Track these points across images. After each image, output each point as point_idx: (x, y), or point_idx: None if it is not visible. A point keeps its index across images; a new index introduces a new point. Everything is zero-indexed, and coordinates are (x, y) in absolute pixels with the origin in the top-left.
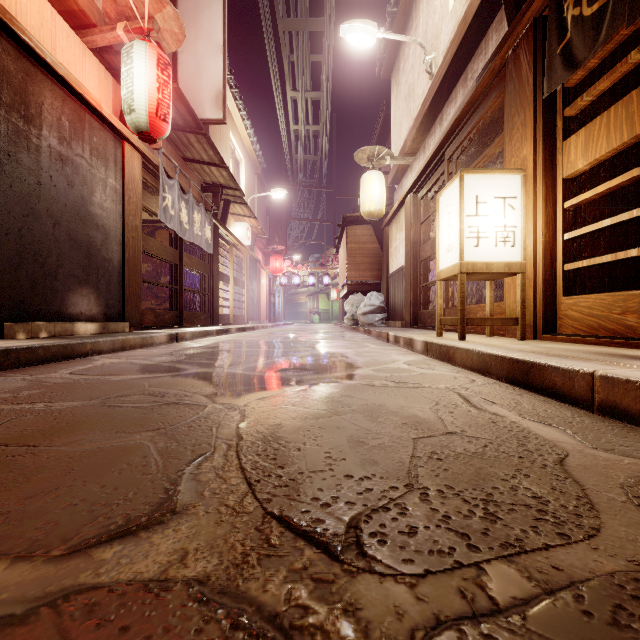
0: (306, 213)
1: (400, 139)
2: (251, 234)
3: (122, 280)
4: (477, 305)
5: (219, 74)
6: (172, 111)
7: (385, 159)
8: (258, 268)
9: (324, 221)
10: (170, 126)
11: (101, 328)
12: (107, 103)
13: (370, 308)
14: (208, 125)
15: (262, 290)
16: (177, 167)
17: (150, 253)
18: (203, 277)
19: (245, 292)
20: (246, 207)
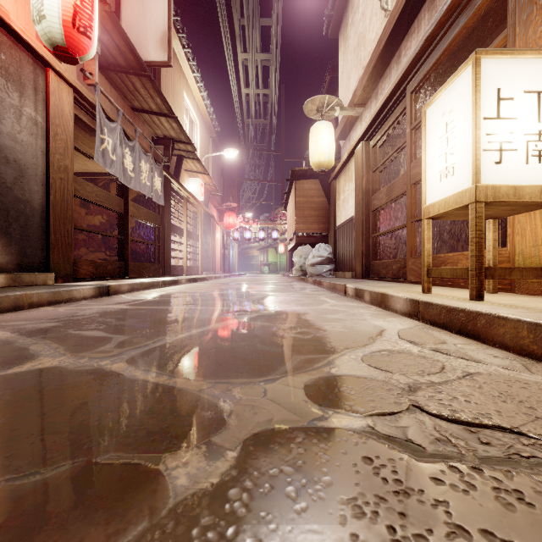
0: (257, 175)
1: (348, 92)
2: (205, 191)
3: (45, 226)
4: (458, 253)
5: (164, 14)
6: (111, 47)
7: (334, 110)
8: (212, 223)
9: (273, 181)
10: (95, 45)
11: (9, 280)
12: (28, 25)
13: (318, 259)
14: (160, 80)
15: (216, 244)
16: (119, 110)
17: (88, 199)
18: (154, 229)
19: (199, 245)
20: (199, 163)
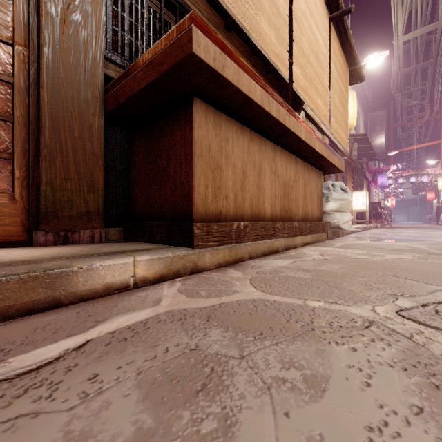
0: None
1: None
2: None
3: None
4: None
5: None
6: None
7: None
8: None
9: None
10: None
11: None
12: None
13: None
14: None
15: None
16: None
17: None
18: None
19: None
20: None
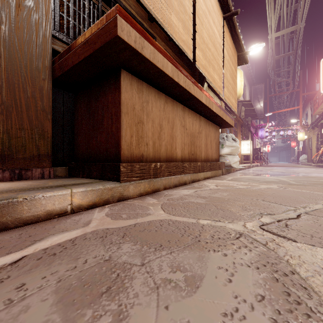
0: None
1: None
2: None
3: None
4: None
5: None
6: None
7: None
8: None
9: None
10: None
11: None
12: None
13: None
14: None
15: None
16: None
17: None
18: None
19: None
20: None
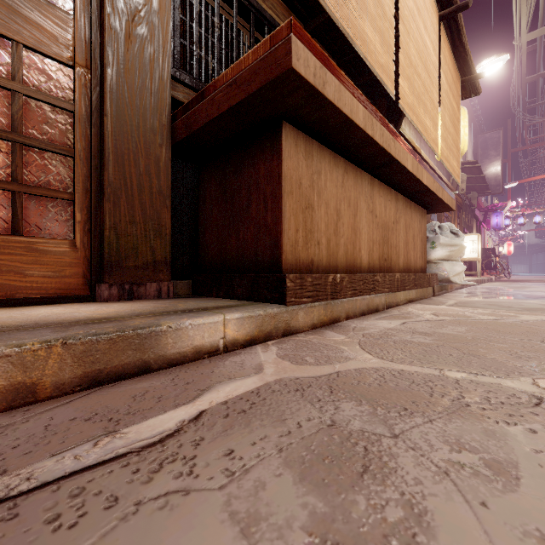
0: None
1: None
2: None
3: None
4: None
5: None
6: None
7: None
8: None
9: None
10: None
11: None
12: None
13: None
14: None
15: None
16: None
17: None
18: None
19: None
20: None
